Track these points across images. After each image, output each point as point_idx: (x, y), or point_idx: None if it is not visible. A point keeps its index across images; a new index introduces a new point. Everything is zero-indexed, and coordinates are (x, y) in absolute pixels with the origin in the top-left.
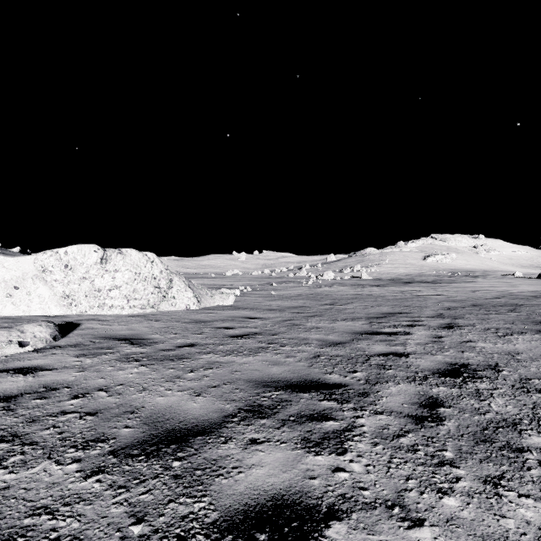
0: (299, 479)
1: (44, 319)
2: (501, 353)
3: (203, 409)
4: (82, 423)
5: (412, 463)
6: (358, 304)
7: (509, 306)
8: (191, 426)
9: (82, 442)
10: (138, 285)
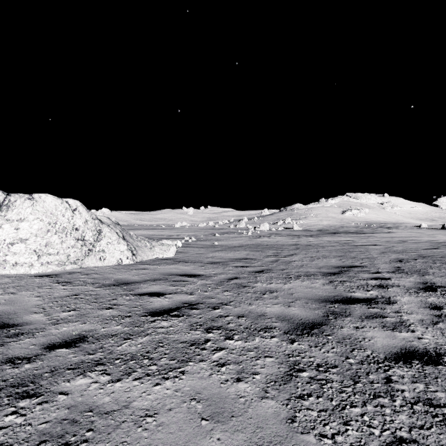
0: None
1: None
2: None
3: None
4: None
5: None
6: (303, 256)
7: None
8: None
9: None
10: (52, 237)
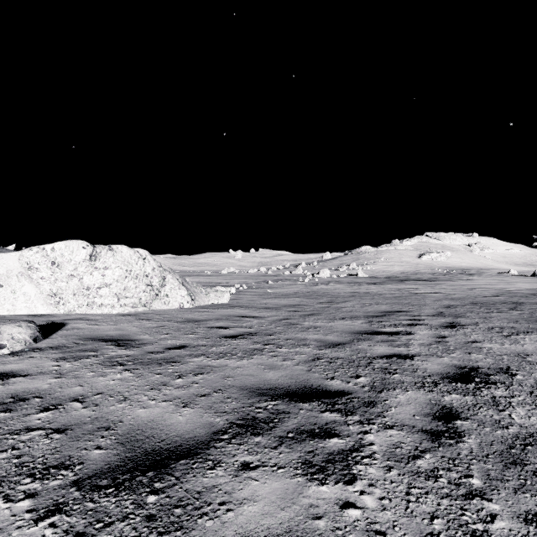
0: (301, 520)
1: (29, 318)
2: (510, 355)
3: (189, 424)
4: (47, 442)
5: (435, 495)
6: (356, 302)
7: (509, 304)
8: (174, 446)
9: (42, 469)
10: (129, 283)
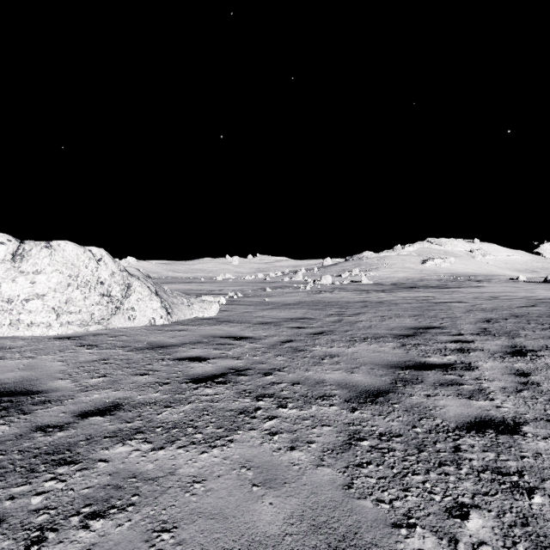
0: None
1: None
2: None
3: None
4: None
5: None
6: (372, 315)
7: None
8: None
9: None
10: (73, 292)
